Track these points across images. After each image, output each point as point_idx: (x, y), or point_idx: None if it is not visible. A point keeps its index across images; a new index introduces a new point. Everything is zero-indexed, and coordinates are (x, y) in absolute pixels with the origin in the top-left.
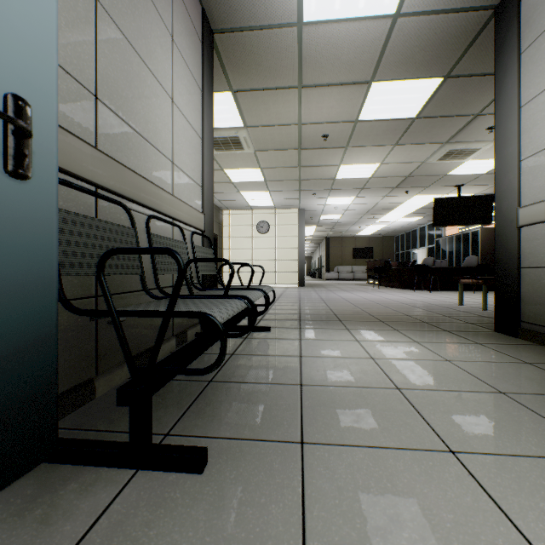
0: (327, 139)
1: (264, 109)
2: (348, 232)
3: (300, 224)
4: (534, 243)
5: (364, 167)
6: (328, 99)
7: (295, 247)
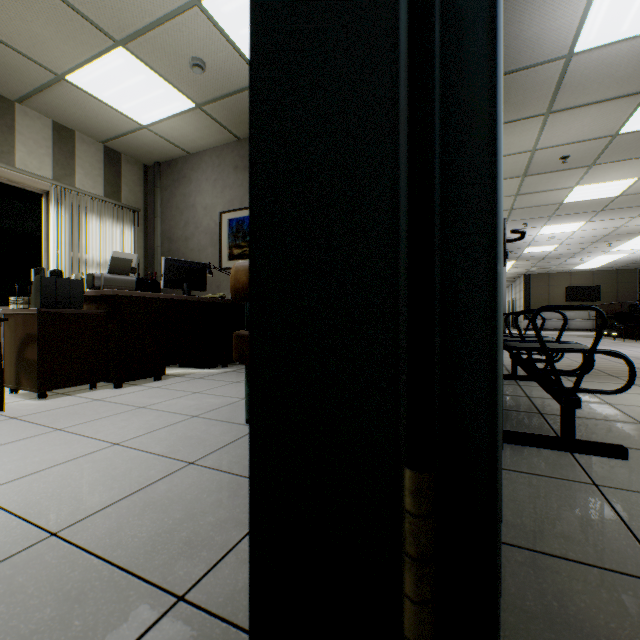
0: (565, 160)
1: None
2: (560, 267)
3: None
4: None
5: (612, 185)
6: (581, 118)
7: None
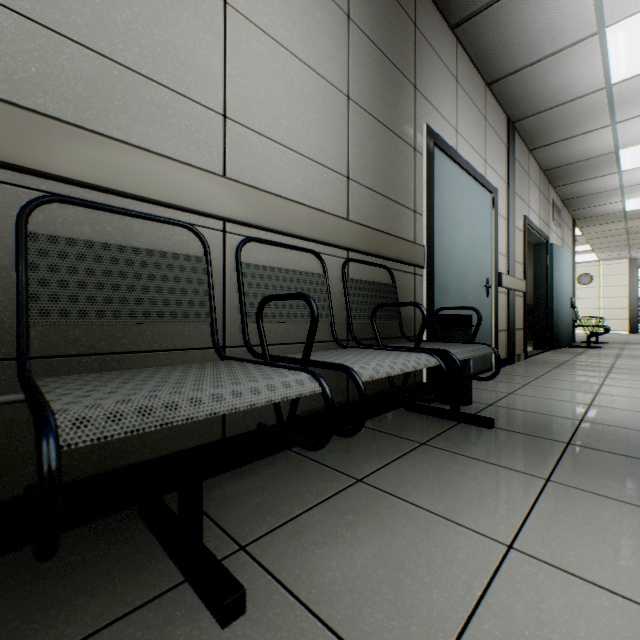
0: None
1: (598, 228)
2: None
3: (630, 273)
4: None
5: None
6: None
7: (623, 296)
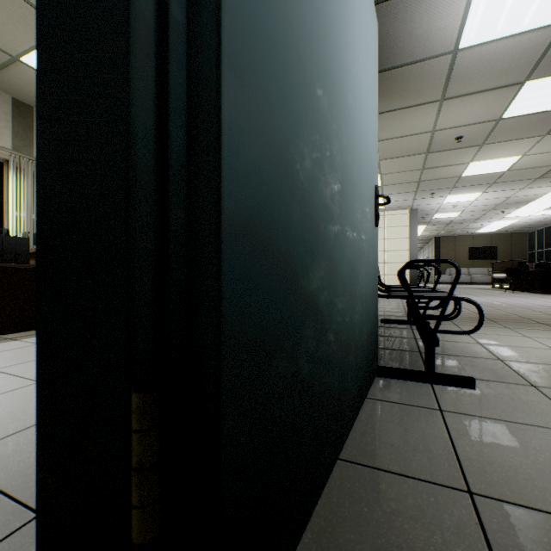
0: (460, 140)
1: (399, 124)
2: (464, 230)
3: (411, 225)
4: None
5: (500, 161)
6: (470, 105)
7: (406, 249)
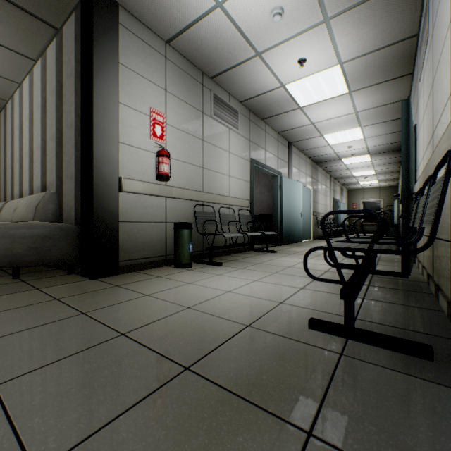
0: None
1: None
2: None
3: None
4: (129, 206)
5: None
6: None
7: None
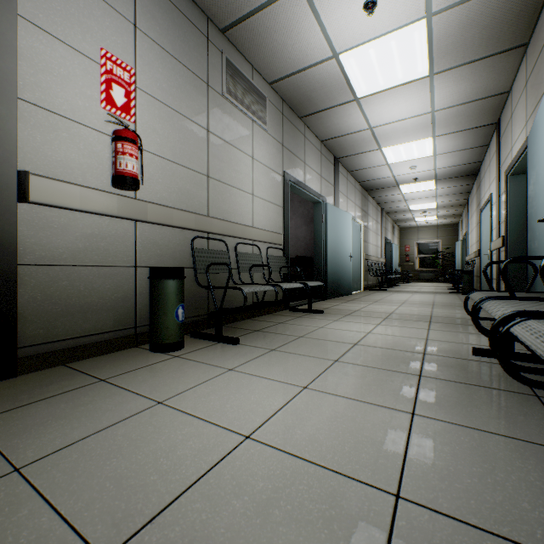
0: None
1: None
2: None
3: None
4: (48, 232)
5: None
6: None
7: None
